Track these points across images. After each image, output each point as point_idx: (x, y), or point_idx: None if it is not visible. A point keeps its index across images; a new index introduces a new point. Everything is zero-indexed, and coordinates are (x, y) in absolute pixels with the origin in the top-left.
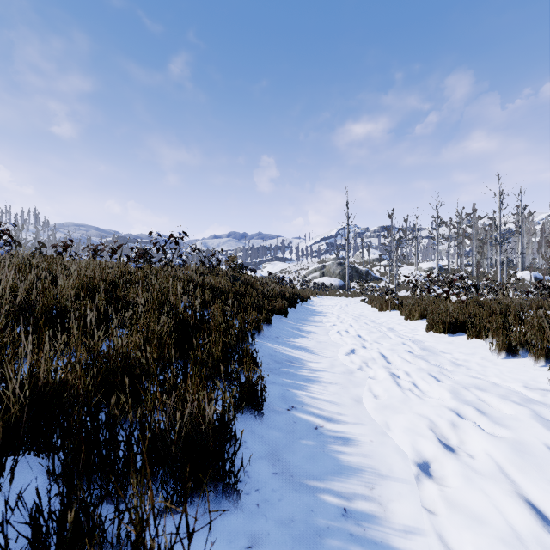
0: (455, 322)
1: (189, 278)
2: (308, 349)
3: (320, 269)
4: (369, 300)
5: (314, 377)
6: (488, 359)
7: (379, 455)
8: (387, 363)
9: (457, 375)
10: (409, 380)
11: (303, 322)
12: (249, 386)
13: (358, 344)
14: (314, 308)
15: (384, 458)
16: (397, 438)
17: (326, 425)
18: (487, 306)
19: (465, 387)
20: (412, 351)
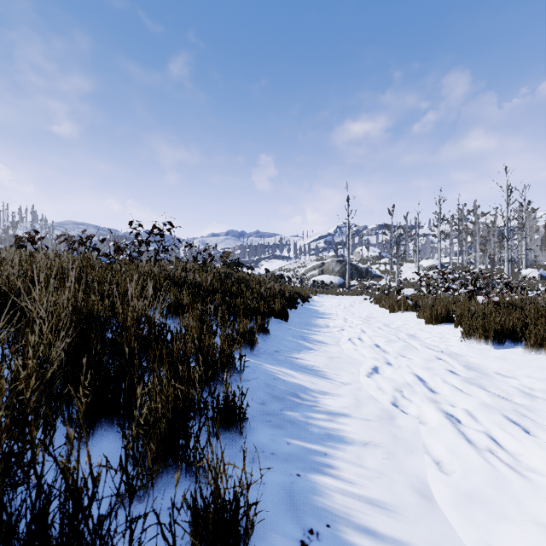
0: (501, 331)
1: (166, 275)
2: (319, 370)
3: (319, 267)
4: (376, 299)
5: (337, 431)
6: None
7: None
8: (437, 398)
9: None
10: (491, 437)
11: (307, 327)
12: (218, 511)
13: (383, 360)
14: (316, 308)
15: None
16: None
17: None
18: (534, 309)
19: None
20: (462, 374)
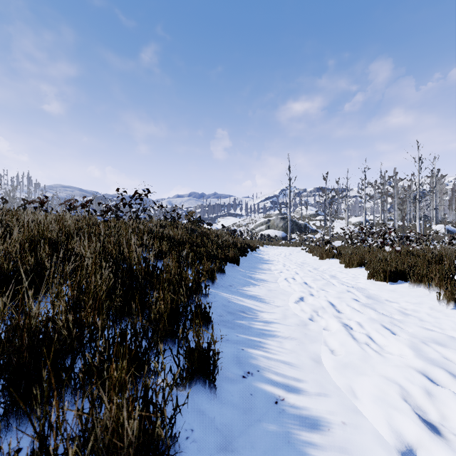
0: (395, 271)
1: (149, 230)
2: (260, 298)
3: (265, 223)
4: (310, 249)
5: (269, 331)
6: (437, 309)
7: (358, 449)
8: (338, 314)
9: (413, 328)
10: (366, 334)
11: (254, 270)
12: (199, 353)
13: (307, 292)
14: (262, 256)
15: (365, 454)
16: (373, 418)
17: (288, 398)
18: (423, 256)
19: (427, 343)
20: (360, 300)
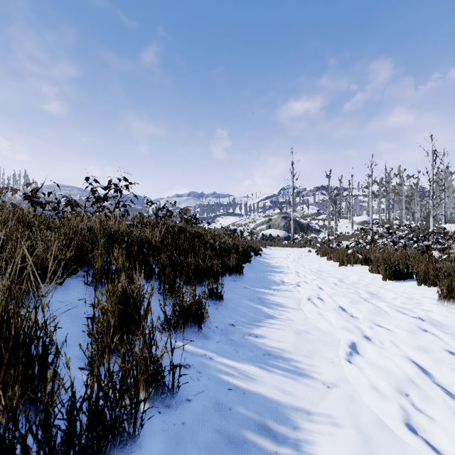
0: None
1: (106, 231)
2: (288, 357)
3: (266, 222)
4: (322, 252)
5: None
6: None
7: None
8: None
9: None
10: None
11: (262, 284)
12: None
13: (363, 337)
14: (268, 261)
15: None
16: None
17: None
18: None
19: None
20: None
